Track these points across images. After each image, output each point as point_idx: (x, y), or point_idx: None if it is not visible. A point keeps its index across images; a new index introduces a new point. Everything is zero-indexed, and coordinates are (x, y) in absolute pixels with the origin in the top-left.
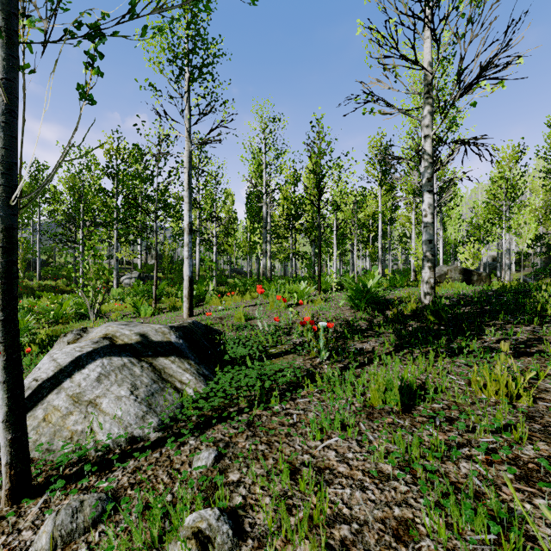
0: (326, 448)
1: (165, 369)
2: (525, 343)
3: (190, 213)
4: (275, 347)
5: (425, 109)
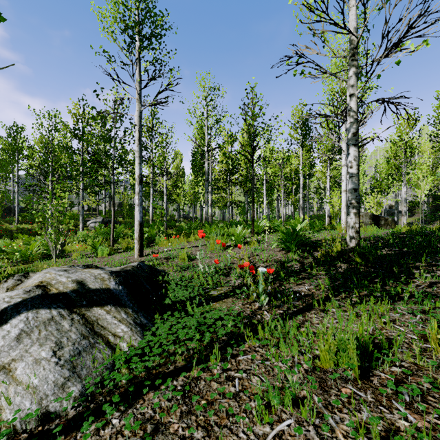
0: (278, 438)
1: (99, 321)
2: None
3: (141, 165)
4: (215, 289)
5: (351, 71)
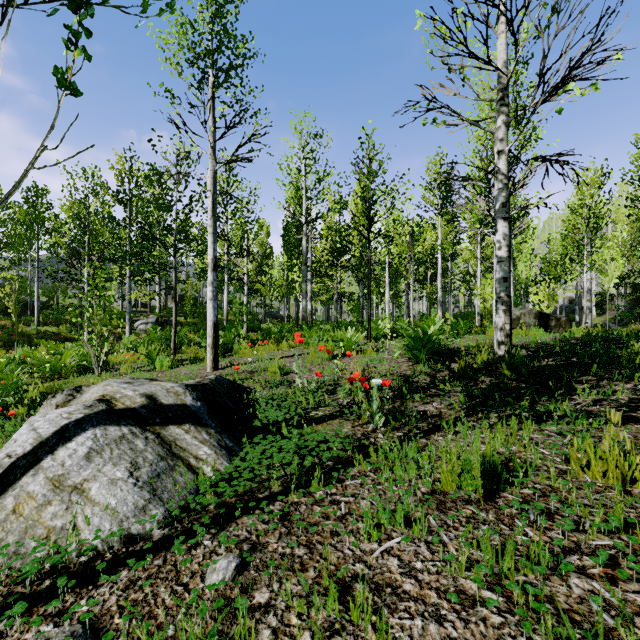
0: (386, 553)
1: (177, 441)
2: (628, 405)
3: (215, 245)
4: (317, 409)
5: (499, 119)
